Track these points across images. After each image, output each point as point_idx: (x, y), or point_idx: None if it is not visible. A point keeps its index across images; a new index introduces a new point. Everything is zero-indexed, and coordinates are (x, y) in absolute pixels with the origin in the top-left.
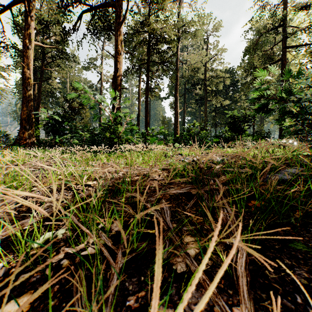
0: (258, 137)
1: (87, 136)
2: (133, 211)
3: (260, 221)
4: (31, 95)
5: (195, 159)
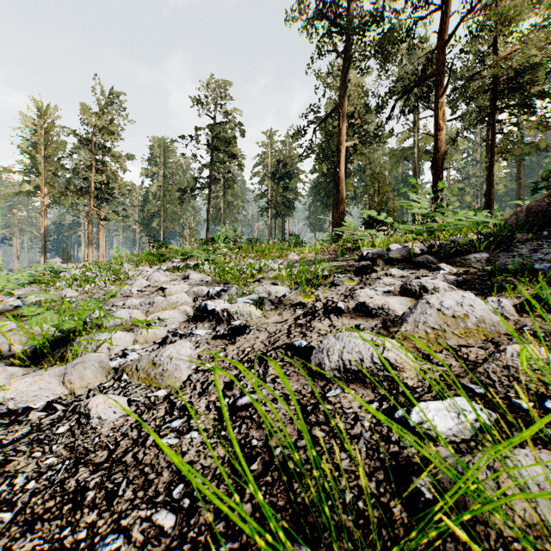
0: None
1: None
2: None
3: None
4: (343, 199)
5: None
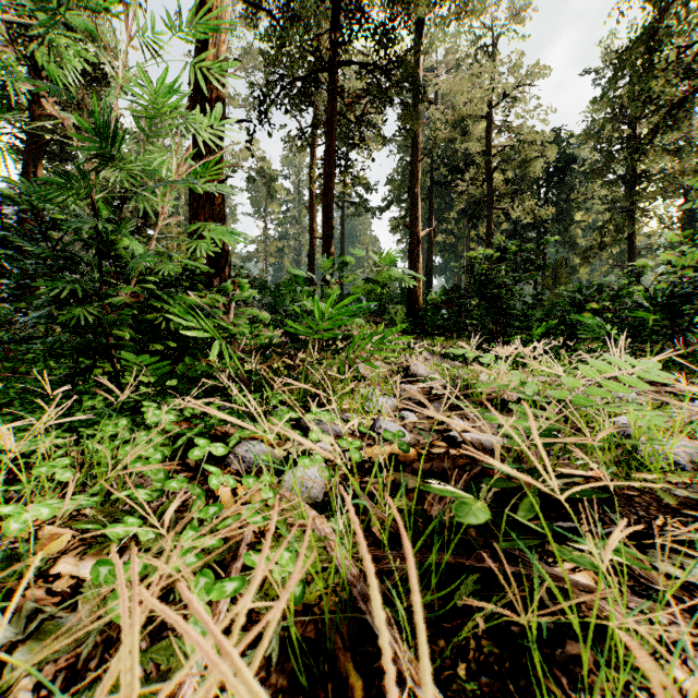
0: None
1: None
2: None
3: None
4: None
5: None
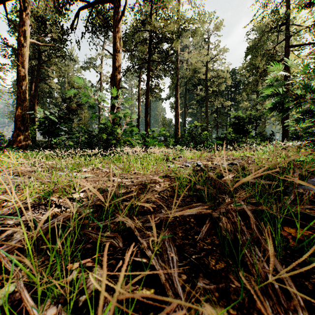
0: (261, 138)
1: (83, 137)
2: (124, 244)
3: (311, 269)
4: (26, 95)
5: (199, 164)
